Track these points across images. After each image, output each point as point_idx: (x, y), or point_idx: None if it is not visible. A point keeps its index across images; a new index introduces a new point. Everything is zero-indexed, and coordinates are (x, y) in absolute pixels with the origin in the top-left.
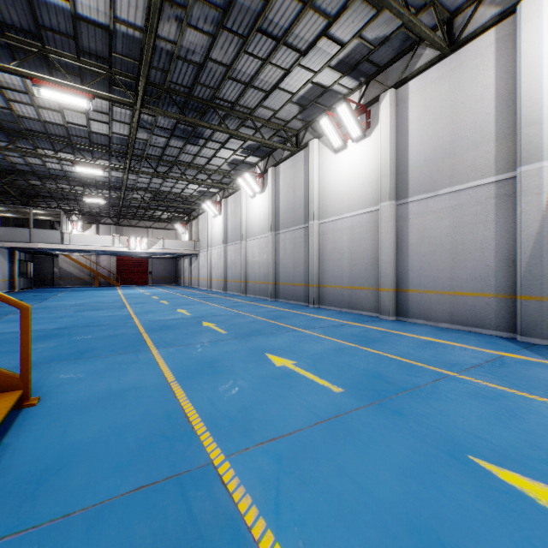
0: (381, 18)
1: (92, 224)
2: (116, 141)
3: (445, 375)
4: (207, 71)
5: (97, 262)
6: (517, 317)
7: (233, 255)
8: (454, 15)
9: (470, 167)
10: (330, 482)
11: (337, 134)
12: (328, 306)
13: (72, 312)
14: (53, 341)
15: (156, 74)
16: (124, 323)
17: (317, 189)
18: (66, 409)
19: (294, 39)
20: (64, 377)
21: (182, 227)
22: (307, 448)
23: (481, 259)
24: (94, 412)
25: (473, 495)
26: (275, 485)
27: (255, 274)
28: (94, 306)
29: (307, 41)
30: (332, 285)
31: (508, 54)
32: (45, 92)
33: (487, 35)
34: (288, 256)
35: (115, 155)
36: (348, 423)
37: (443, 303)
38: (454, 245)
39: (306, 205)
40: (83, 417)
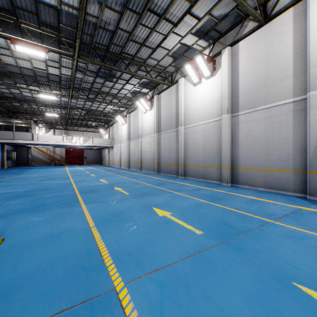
0: (223, 2)
1: (50, 129)
2: (64, 79)
3: (267, 222)
4: (117, 36)
5: (54, 151)
6: (307, 184)
7: (133, 147)
8: (267, 1)
9: (277, 93)
10: (199, 305)
11: (196, 74)
12: (190, 177)
13: (36, 181)
14: (21, 199)
15: (86, 38)
16: (67, 188)
17: (183, 107)
18: (20, 247)
19: (170, 16)
20: (23, 223)
21: (104, 131)
22: (181, 276)
23: (284, 149)
24: (38, 249)
25: (302, 316)
26: (159, 307)
27: (146, 158)
28: (50, 177)
29: (178, 17)
30: (192, 165)
31: (301, 23)
32: (19, 48)
33: (288, 12)
34: (166, 147)
35: (63, 87)
36: (207, 257)
37: (260, 176)
38: (267, 140)
39: (176, 117)
40: (30, 253)
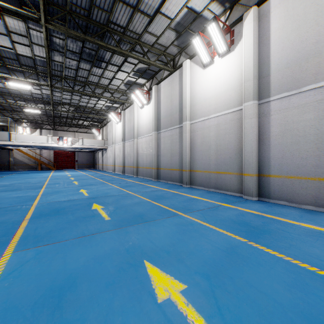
0: None
1: (36, 129)
2: (40, 63)
3: None
4: None
5: (40, 154)
6: None
7: (128, 149)
8: None
9: None
10: None
11: (206, 51)
12: (198, 187)
13: None
14: None
15: None
16: (21, 205)
17: (189, 97)
18: None
19: None
20: None
21: (97, 131)
22: None
23: None
24: None
25: None
26: None
27: (143, 162)
28: (18, 186)
29: None
30: (201, 170)
31: None
32: None
33: None
34: (167, 149)
35: (41, 76)
36: None
37: (307, 187)
38: (318, 135)
39: (180, 110)
40: None
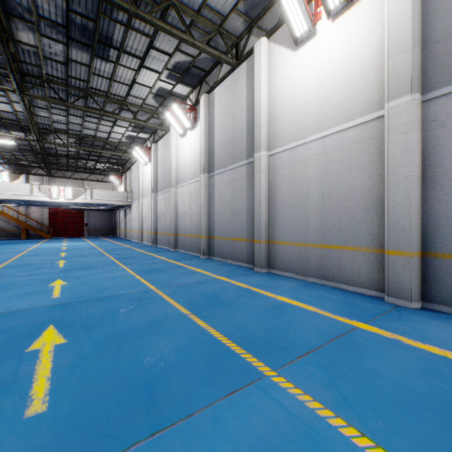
0: None
1: (21, 174)
2: None
3: None
4: None
5: (27, 213)
6: None
7: (163, 205)
8: None
9: None
10: None
11: (303, 8)
12: (283, 272)
13: None
14: None
15: None
16: None
17: (266, 108)
18: None
19: None
20: None
21: (118, 179)
22: None
23: None
24: None
25: None
26: None
27: (186, 226)
28: None
29: None
30: (290, 242)
31: None
32: None
33: None
34: (226, 203)
35: (5, 75)
36: None
37: None
38: None
39: (249, 133)
40: None
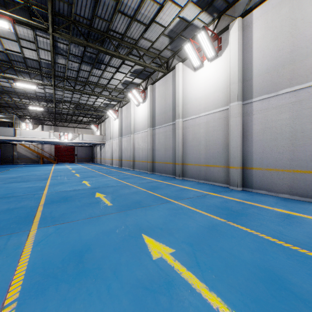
0: None
1: (38, 125)
2: (44, 65)
3: None
4: (102, 5)
5: (42, 148)
6: None
7: (125, 144)
8: None
9: (309, 70)
10: None
11: (197, 56)
12: (189, 178)
13: (3, 184)
14: None
15: (63, 7)
16: (33, 194)
17: (181, 97)
18: None
19: None
20: None
21: (96, 127)
22: None
23: None
24: None
25: None
26: None
27: (139, 156)
28: (25, 178)
29: None
30: (192, 163)
31: None
32: None
33: None
34: (161, 144)
35: (45, 76)
36: None
37: (284, 178)
38: (293, 133)
39: (173, 108)
40: None
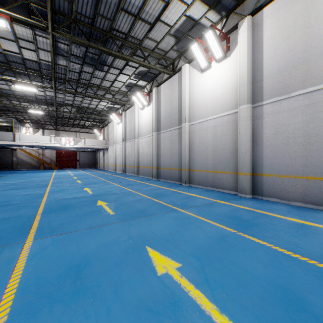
0: None
1: (39, 129)
2: (44, 67)
3: None
4: (104, 3)
5: (43, 154)
6: None
7: (129, 149)
8: None
9: None
10: None
11: (204, 57)
12: (196, 185)
13: (0, 191)
14: None
15: (64, 5)
16: (31, 202)
17: (188, 100)
18: None
19: None
20: None
21: (99, 131)
22: None
23: None
24: None
25: None
26: None
27: (144, 161)
28: (24, 185)
29: None
30: (199, 170)
31: None
32: None
33: None
34: (167, 149)
35: (45, 78)
36: None
37: (296, 185)
38: (306, 137)
39: (179, 112)
40: None
